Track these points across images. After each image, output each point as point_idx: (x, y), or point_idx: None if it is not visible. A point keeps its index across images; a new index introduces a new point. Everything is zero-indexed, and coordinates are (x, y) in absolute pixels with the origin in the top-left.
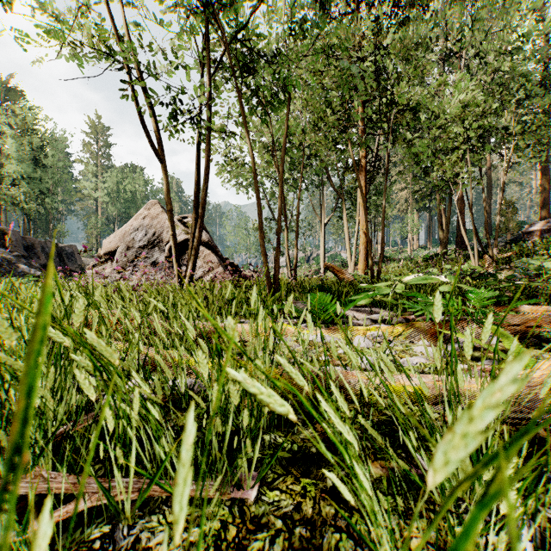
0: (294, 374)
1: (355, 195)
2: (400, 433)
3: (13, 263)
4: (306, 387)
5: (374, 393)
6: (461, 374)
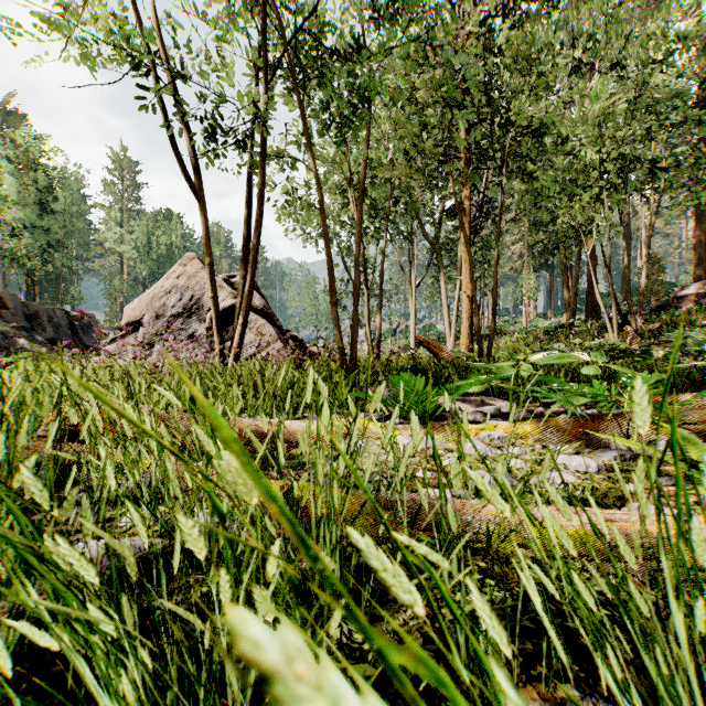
0: (391, 576)
1: (456, 248)
2: (601, 668)
3: (10, 337)
4: (417, 608)
5: (537, 574)
6: (699, 537)
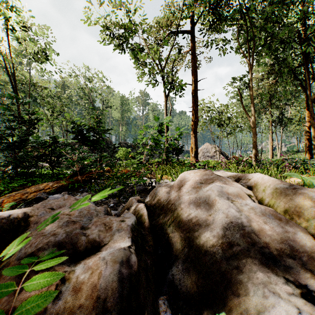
0: None
1: None
2: None
3: None
4: None
5: None
6: None
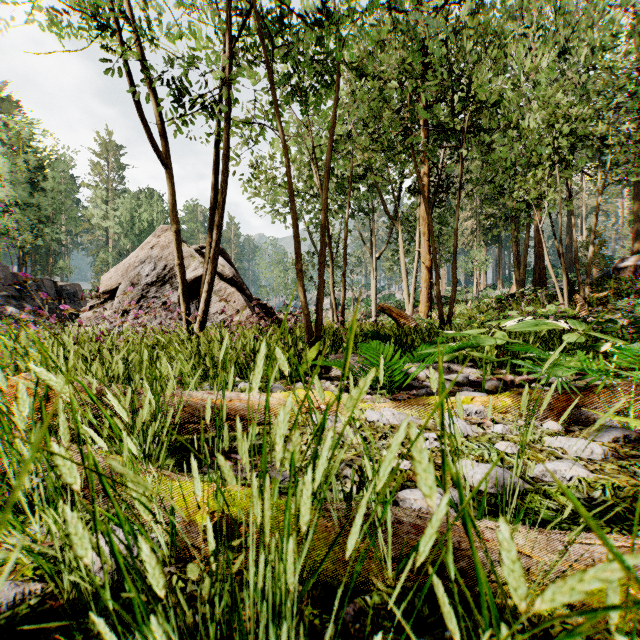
0: None
1: (413, 224)
2: None
3: None
4: None
5: None
6: None
